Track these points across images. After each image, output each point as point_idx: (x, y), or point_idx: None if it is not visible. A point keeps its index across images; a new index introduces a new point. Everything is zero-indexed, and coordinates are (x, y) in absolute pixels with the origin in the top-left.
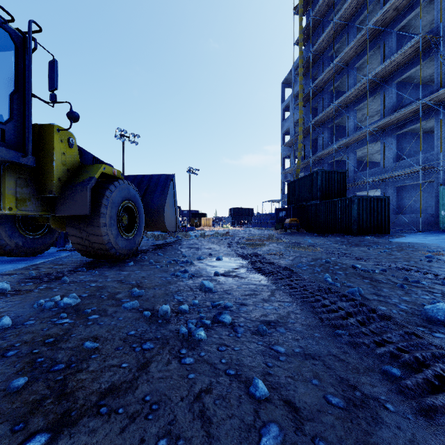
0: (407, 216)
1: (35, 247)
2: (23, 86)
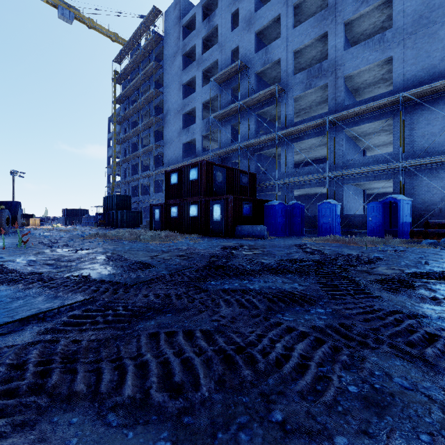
0: None
1: None
2: None
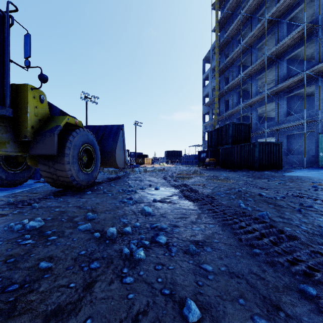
0: (295, 156)
1: (15, 179)
2: (2, 53)
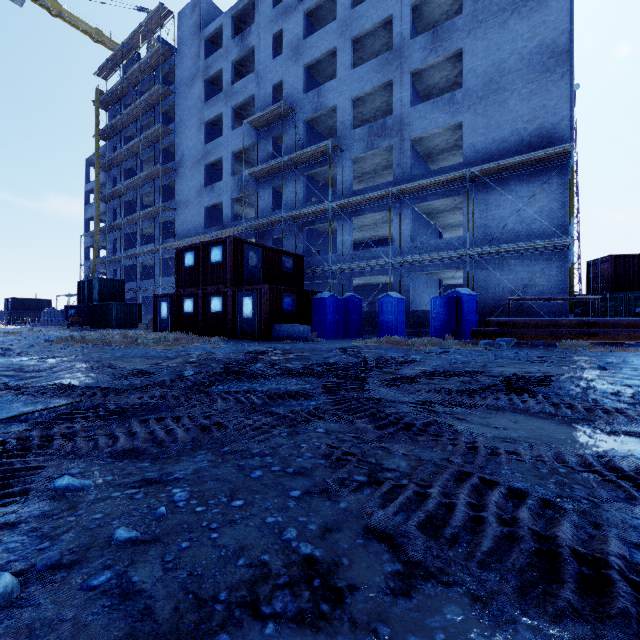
0: None
1: None
2: None
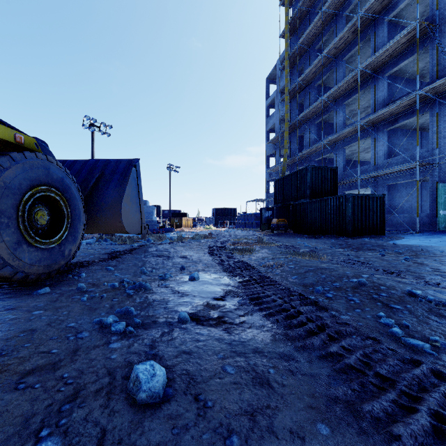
0: (400, 216)
1: None
2: None
